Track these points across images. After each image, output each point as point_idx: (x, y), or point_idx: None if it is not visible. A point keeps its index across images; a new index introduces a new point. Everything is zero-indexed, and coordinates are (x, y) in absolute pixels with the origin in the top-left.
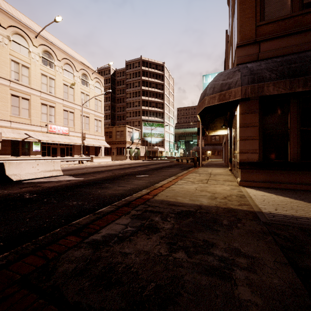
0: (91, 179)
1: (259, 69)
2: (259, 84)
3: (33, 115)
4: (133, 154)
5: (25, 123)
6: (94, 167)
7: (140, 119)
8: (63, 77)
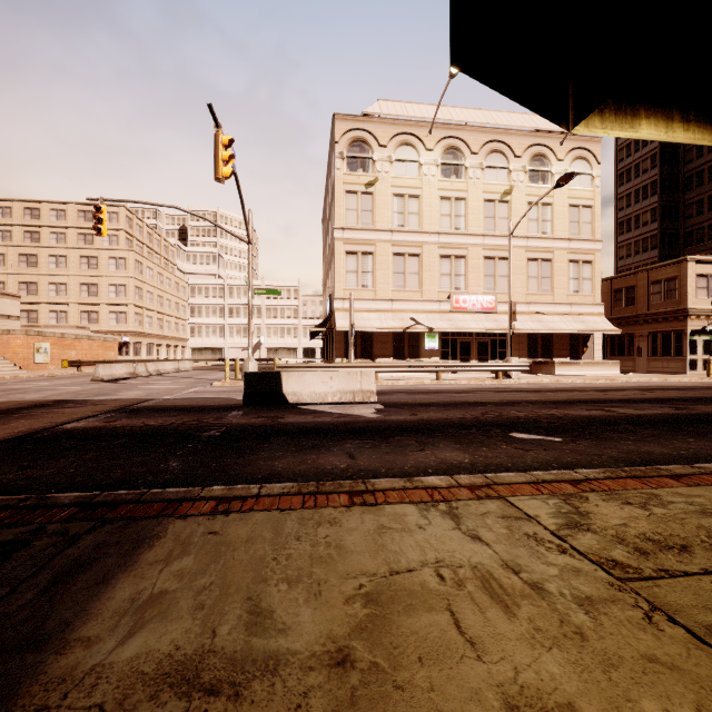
0: (385, 419)
1: None
2: None
3: (426, 283)
4: None
5: (413, 299)
6: (508, 390)
7: None
8: (484, 185)
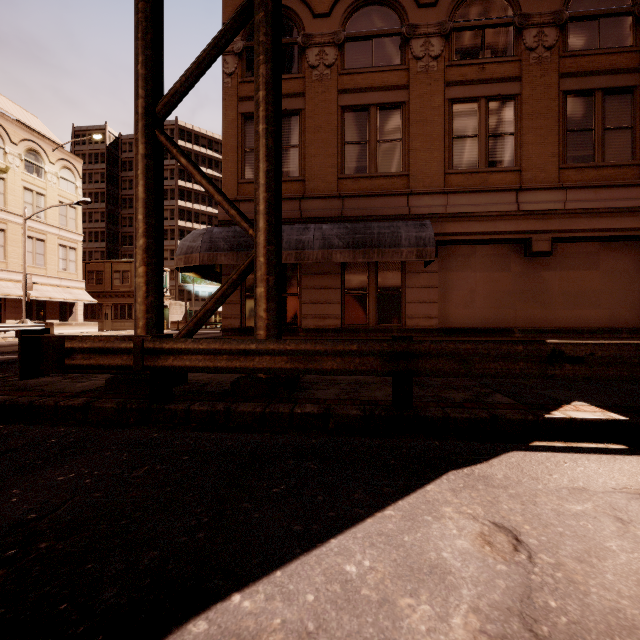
0: None
1: (218, 237)
2: (214, 253)
3: None
4: None
5: None
6: None
7: (175, 247)
8: None
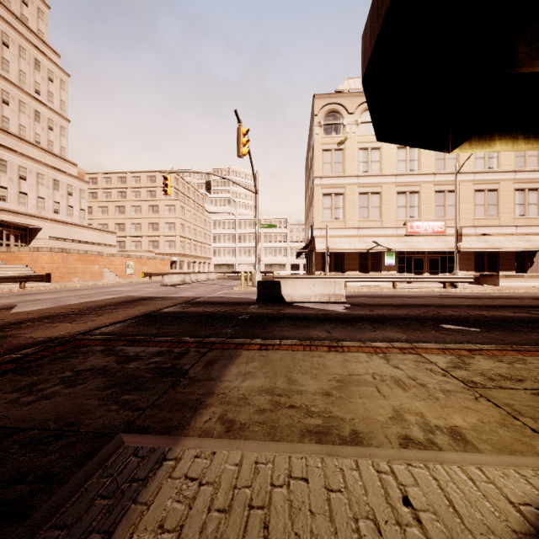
0: (351, 313)
1: None
2: None
3: (386, 214)
4: None
5: (375, 226)
6: (451, 296)
7: None
8: None
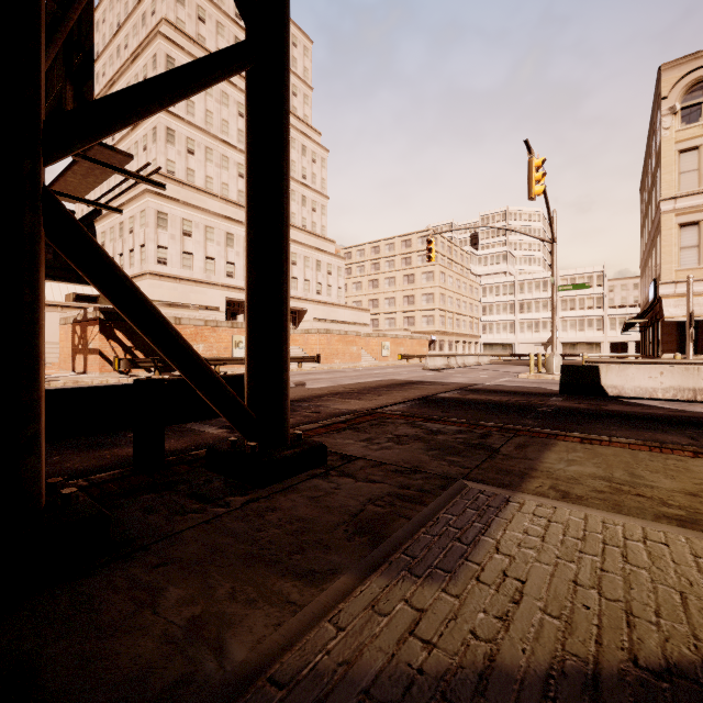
0: None
1: None
2: None
3: None
4: None
5: None
6: None
7: None
8: None
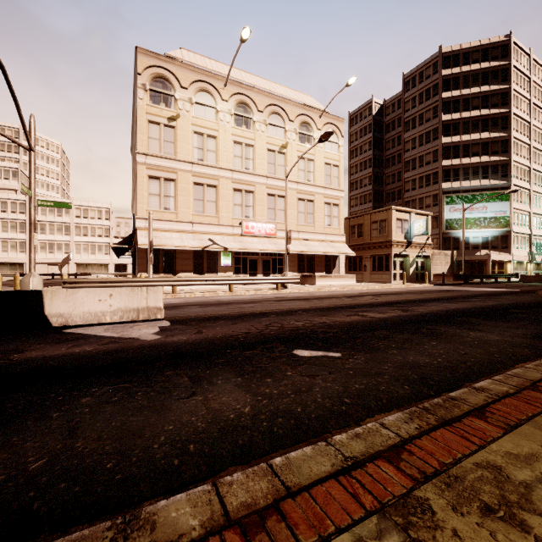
0: (164, 342)
1: None
2: None
3: (222, 210)
4: (412, 269)
5: (211, 223)
6: (286, 299)
7: (438, 191)
8: (268, 138)
